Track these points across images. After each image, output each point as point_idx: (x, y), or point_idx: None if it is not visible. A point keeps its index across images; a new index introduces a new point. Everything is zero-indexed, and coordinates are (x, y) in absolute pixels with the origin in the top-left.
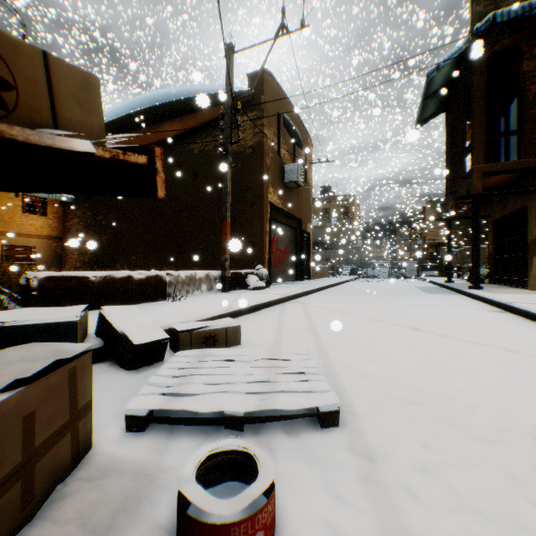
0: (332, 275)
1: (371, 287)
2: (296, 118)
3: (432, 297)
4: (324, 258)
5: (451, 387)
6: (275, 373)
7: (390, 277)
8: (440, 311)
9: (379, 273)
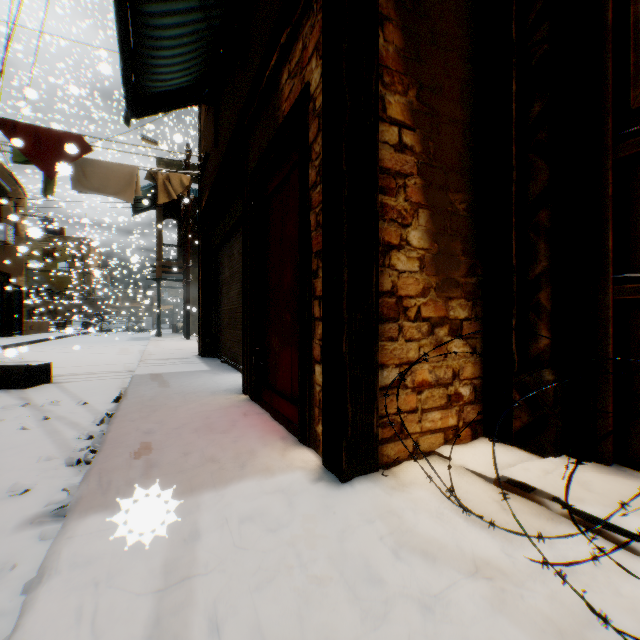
0: (58, 330)
1: (92, 339)
2: (5, 171)
3: (127, 342)
4: (49, 309)
5: (73, 359)
6: (5, 359)
7: (128, 331)
8: (114, 347)
9: (117, 327)
